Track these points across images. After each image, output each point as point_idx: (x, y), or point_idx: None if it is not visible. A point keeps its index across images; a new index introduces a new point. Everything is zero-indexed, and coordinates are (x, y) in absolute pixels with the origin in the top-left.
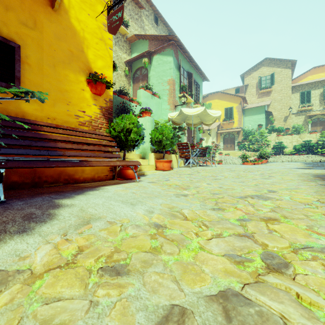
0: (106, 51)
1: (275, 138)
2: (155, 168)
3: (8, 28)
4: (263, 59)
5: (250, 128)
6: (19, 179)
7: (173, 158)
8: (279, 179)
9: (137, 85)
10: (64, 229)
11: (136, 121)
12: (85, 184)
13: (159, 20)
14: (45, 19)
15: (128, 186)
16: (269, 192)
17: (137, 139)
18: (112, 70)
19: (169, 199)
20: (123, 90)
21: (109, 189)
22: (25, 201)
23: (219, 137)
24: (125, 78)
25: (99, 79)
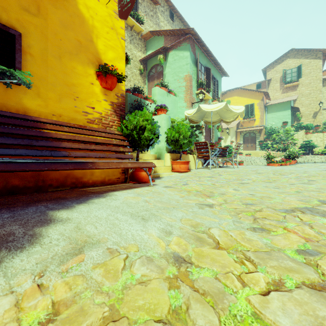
0: (118, 41)
1: (303, 136)
2: (171, 169)
3: (8, 14)
4: (288, 50)
5: (273, 126)
6: (20, 182)
7: (191, 158)
8: (325, 184)
9: (152, 83)
10: (44, 262)
11: (150, 118)
12: (93, 188)
13: (175, 16)
14: (50, 4)
15: (141, 191)
16: (322, 204)
17: (152, 138)
18: (125, 63)
19: (191, 211)
20: (137, 87)
21: (118, 196)
22: (13, 213)
23: (238, 136)
24: (140, 77)
25: (110, 71)
